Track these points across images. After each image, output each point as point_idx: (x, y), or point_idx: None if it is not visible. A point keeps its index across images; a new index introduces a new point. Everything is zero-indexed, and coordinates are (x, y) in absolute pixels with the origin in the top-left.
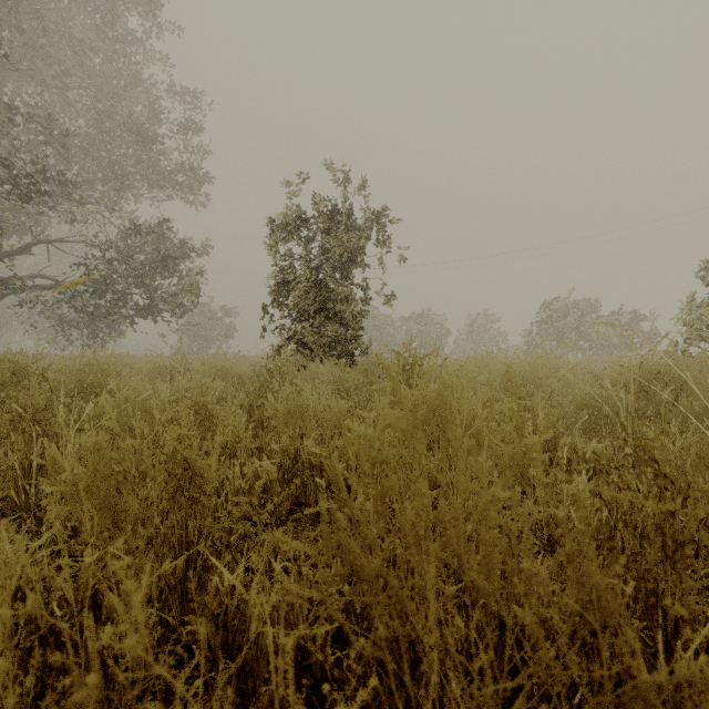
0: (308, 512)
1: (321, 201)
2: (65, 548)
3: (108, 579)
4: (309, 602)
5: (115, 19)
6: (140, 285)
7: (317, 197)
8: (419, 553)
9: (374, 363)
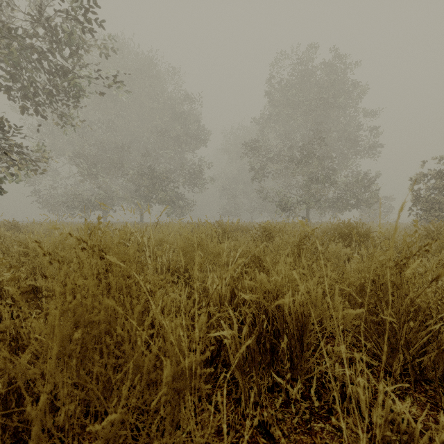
0: None
1: (432, 173)
2: None
3: None
4: None
5: (347, 109)
6: (355, 197)
7: (430, 172)
8: None
9: None
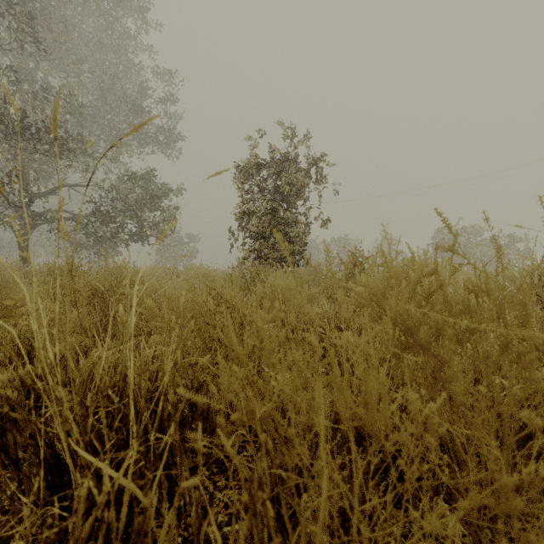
0: (323, 344)
1: (275, 149)
2: (181, 356)
3: (198, 382)
4: (350, 387)
5: (116, 21)
6: (134, 216)
7: (272, 147)
8: (437, 345)
9: (315, 271)
